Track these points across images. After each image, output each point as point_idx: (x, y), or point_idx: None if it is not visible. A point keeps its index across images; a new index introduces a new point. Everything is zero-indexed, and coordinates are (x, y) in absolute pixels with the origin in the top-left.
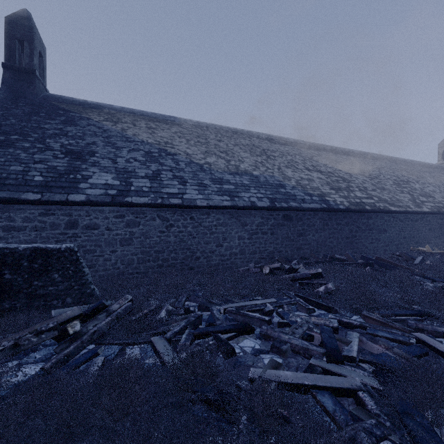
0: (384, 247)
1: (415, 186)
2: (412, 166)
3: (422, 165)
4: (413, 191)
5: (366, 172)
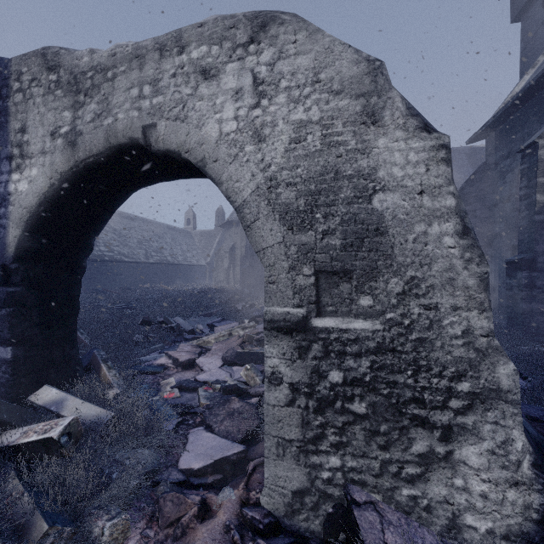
0: (121, 285)
1: (153, 244)
2: (161, 228)
3: (170, 228)
4: (149, 248)
5: (118, 231)
